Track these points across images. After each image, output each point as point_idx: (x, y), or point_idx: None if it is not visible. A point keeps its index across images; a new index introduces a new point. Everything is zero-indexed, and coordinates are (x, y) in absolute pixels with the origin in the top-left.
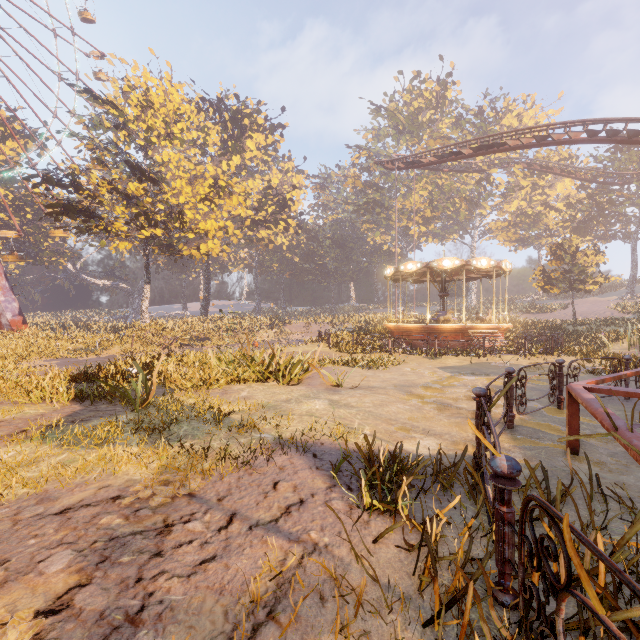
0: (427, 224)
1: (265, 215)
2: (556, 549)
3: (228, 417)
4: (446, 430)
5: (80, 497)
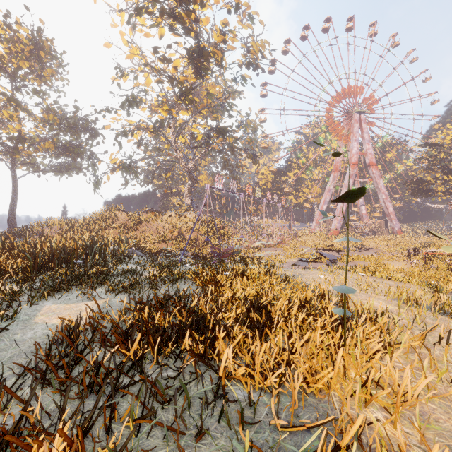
0: None
1: None
2: None
3: None
4: None
5: None
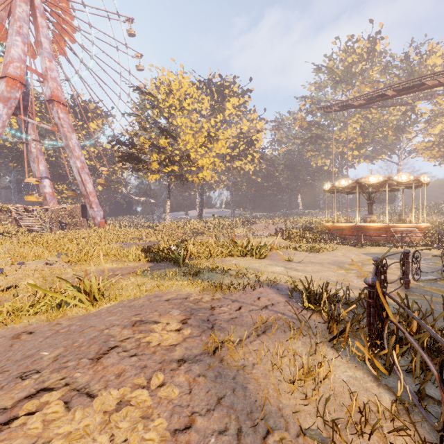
0: (359, 149)
1: (238, 151)
2: (384, 307)
3: (228, 272)
4: (360, 287)
5: (171, 296)
